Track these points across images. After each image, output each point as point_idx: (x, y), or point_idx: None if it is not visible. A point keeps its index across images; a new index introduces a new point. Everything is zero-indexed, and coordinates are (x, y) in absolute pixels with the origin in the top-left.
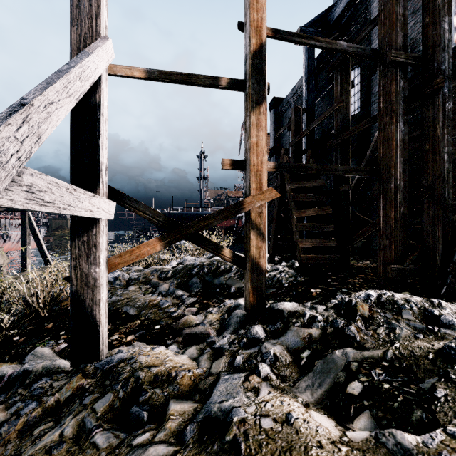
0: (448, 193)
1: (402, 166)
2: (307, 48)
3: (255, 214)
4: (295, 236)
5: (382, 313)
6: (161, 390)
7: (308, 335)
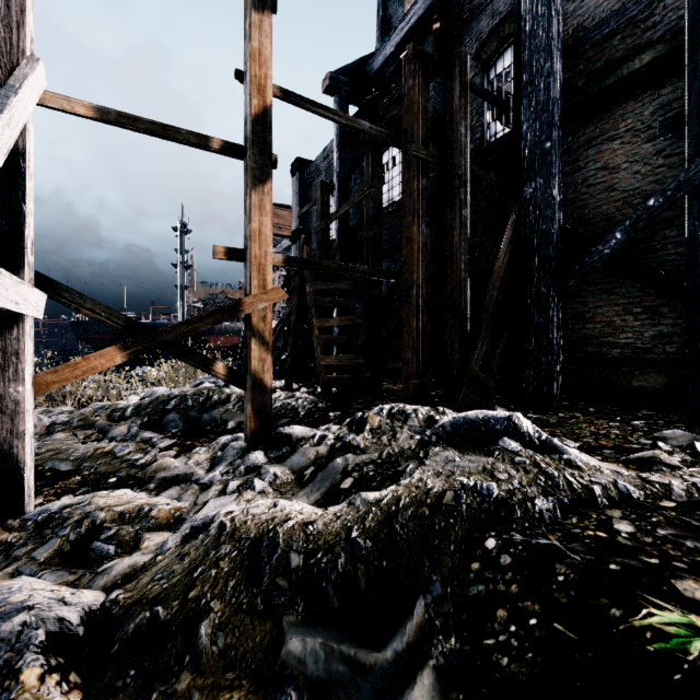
0: (465, 303)
1: (425, 272)
2: (339, 102)
3: (257, 319)
4: (316, 352)
5: (391, 423)
6: (130, 526)
7: (315, 453)
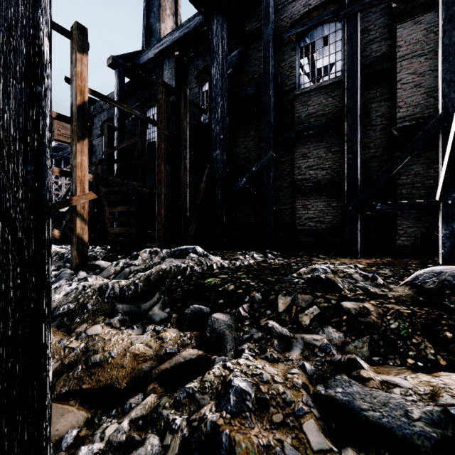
0: (186, 203)
1: (168, 187)
2: (119, 75)
3: (80, 207)
4: (108, 226)
5: (150, 256)
6: None
7: (114, 269)
